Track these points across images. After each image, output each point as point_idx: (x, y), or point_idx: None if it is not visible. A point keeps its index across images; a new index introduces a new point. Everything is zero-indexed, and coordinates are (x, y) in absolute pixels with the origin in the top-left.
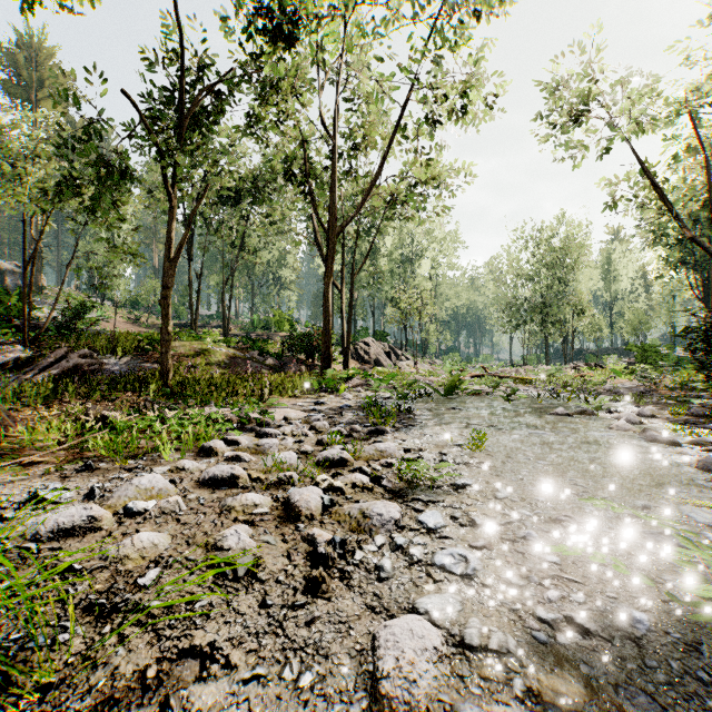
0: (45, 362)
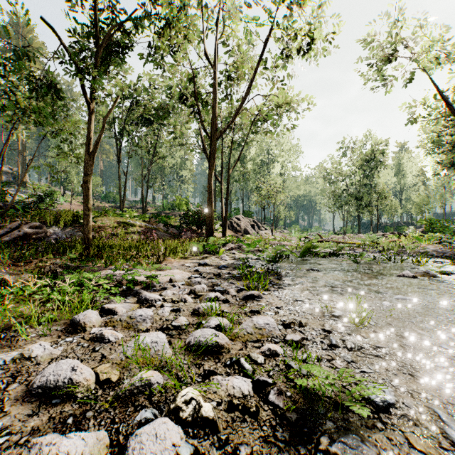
0: (2, 231)
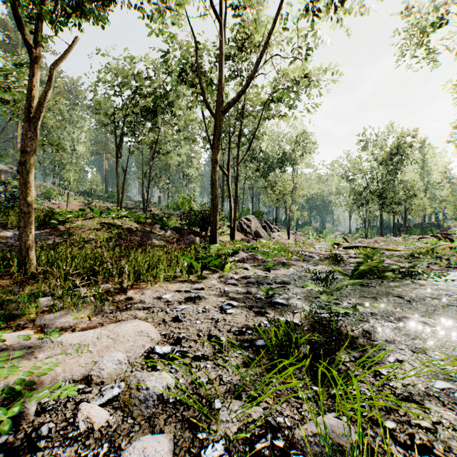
0: None
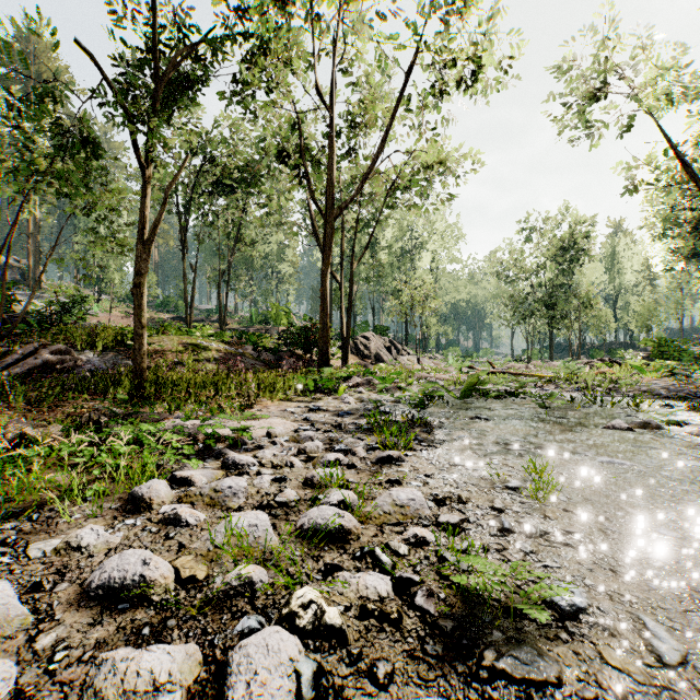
0: (10, 358)
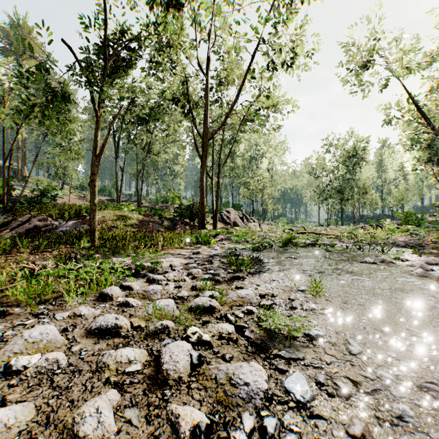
0: (15, 224)
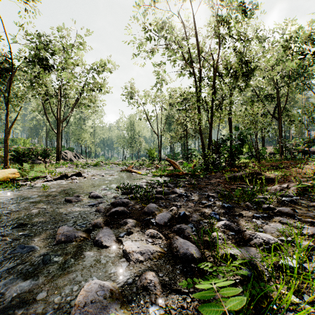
0: None
